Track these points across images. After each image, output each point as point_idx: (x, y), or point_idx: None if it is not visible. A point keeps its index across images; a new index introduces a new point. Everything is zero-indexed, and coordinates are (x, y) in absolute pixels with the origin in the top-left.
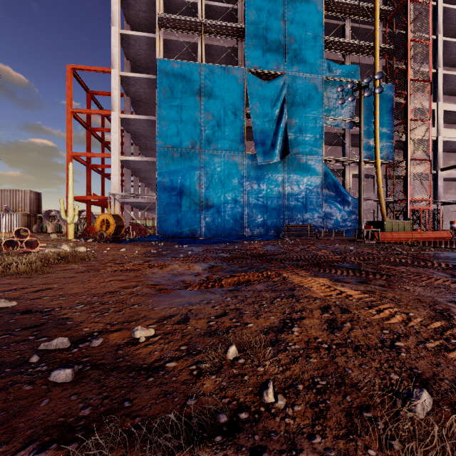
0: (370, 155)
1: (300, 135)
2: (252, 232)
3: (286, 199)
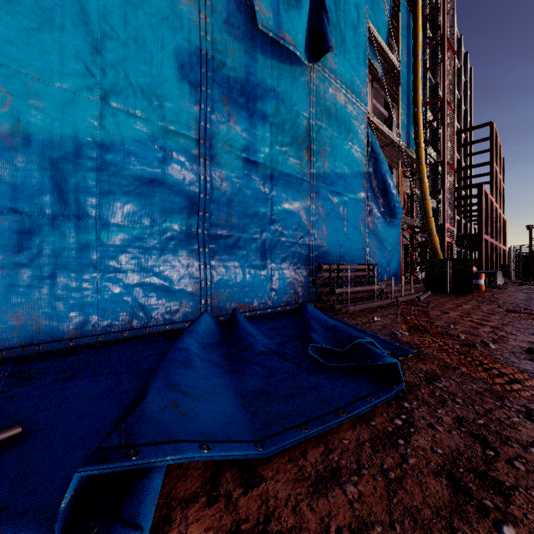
0: (408, 140)
1: (337, 26)
2: (231, 295)
3: (315, 189)
